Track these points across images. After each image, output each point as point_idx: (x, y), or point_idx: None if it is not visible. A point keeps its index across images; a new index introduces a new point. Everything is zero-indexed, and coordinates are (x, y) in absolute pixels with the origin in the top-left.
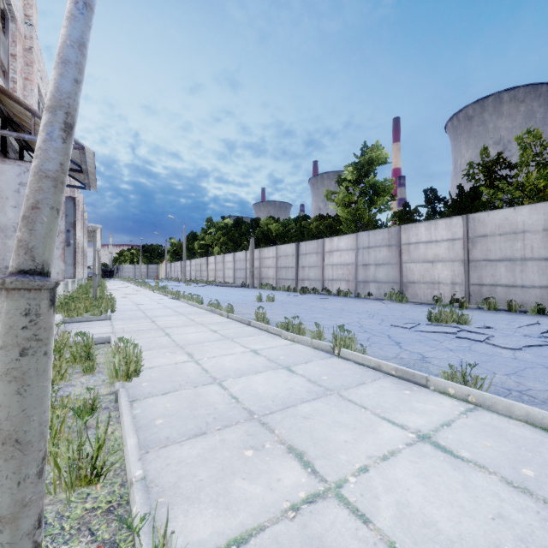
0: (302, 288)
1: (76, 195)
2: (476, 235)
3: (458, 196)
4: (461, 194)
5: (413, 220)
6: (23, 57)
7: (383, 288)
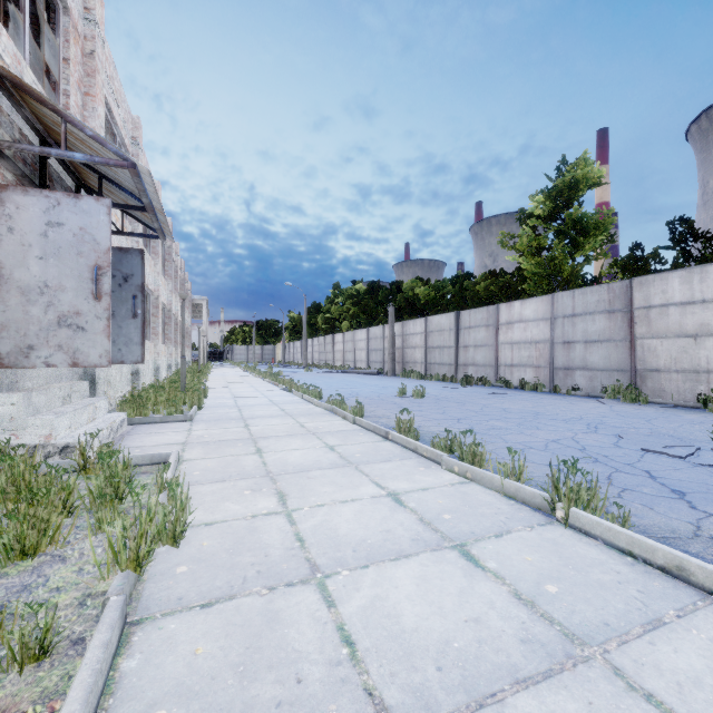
0: (465, 376)
1: (174, 259)
2: None
3: None
4: None
5: (648, 271)
6: (83, 66)
7: (598, 380)
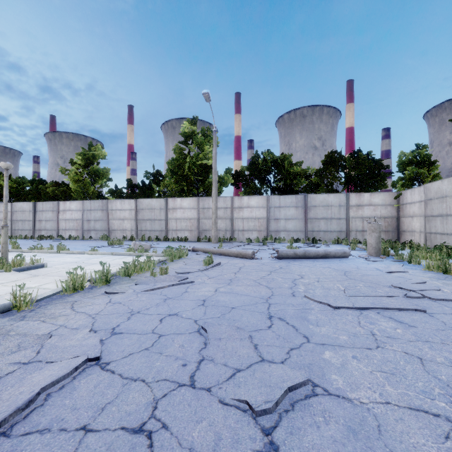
0: (40, 236)
1: None
2: (140, 209)
3: (143, 186)
4: (144, 185)
5: (120, 195)
6: None
7: (99, 234)
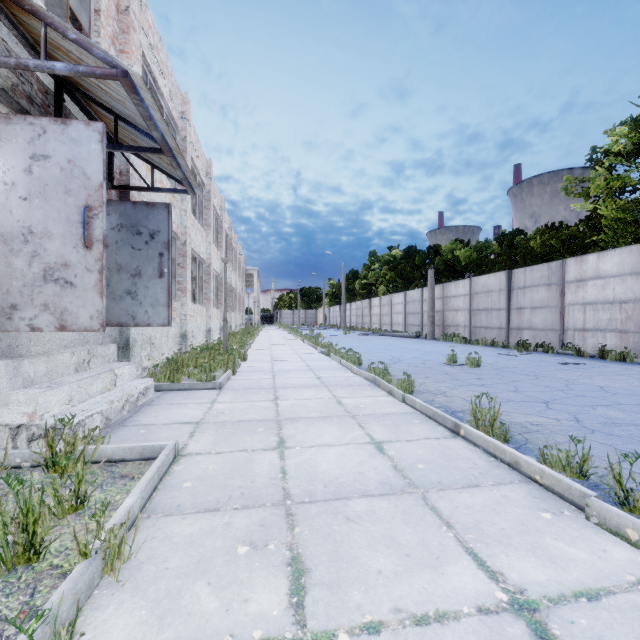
0: (520, 342)
1: (228, 233)
2: None
3: None
4: None
5: None
6: (118, 23)
7: None
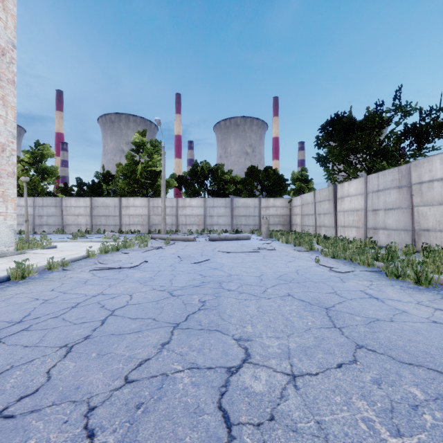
0: None
1: None
2: (95, 206)
3: (93, 185)
4: (94, 184)
5: (70, 193)
6: None
7: (52, 228)
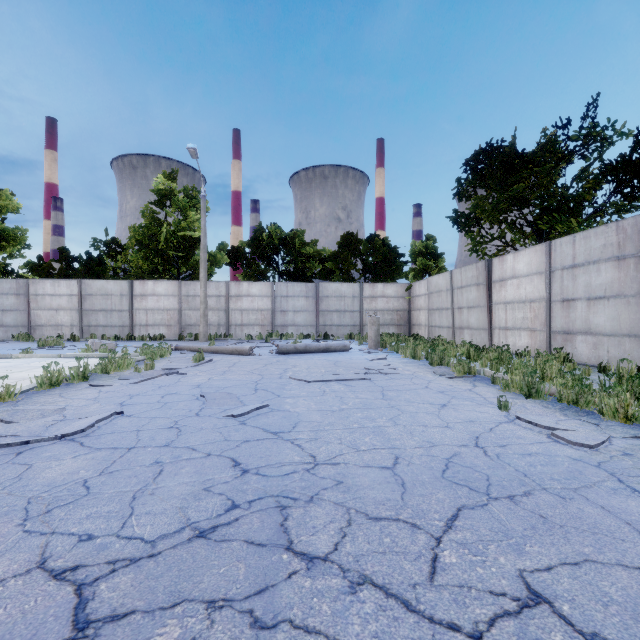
0: None
1: None
2: (87, 294)
3: (88, 259)
4: (90, 258)
5: (47, 272)
6: None
7: (11, 332)
